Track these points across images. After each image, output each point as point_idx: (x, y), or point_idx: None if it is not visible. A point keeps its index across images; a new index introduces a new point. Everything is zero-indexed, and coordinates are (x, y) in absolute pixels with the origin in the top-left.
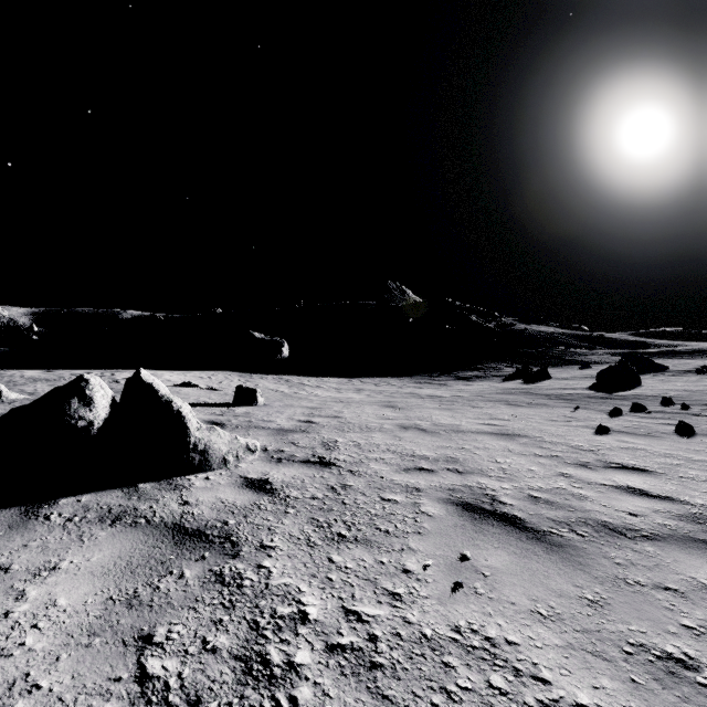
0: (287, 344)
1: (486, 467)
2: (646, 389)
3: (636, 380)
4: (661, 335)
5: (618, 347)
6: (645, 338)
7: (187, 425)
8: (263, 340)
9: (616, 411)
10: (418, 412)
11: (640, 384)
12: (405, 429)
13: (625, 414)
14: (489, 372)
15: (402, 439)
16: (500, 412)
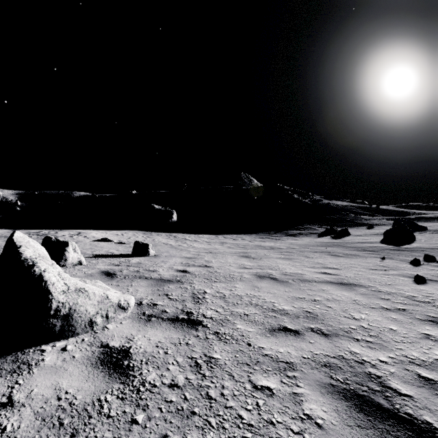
0: (177, 212)
1: (347, 326)
2: (422, 243)
3: (412, 237)
4: (415, 207)
5: (389, 214)
6: (405, 209)
7: (48, 290)
8: (160, 210)
9: (416, 261)
10: (267, 261)
11: (414, 240)
12: (261, 278)
13: (423, 264)
14: (308, 231)
15: (260, 289)
16: (328, 261)
